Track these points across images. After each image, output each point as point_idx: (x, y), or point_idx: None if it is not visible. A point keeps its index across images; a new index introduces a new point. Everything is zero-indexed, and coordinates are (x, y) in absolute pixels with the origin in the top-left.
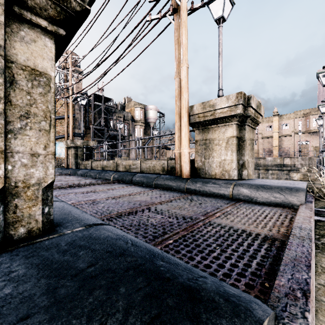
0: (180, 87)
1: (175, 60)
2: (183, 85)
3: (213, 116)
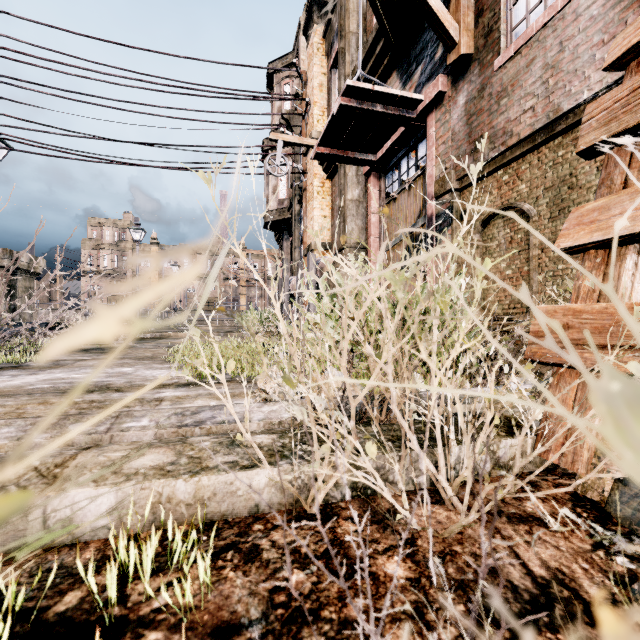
0: None
1: None
2: None
3: None
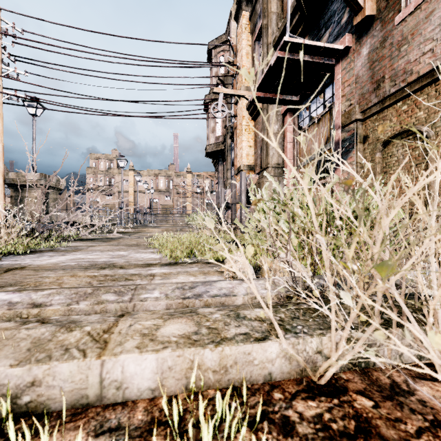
0: None
1: None
2: None
3: (25, 182)
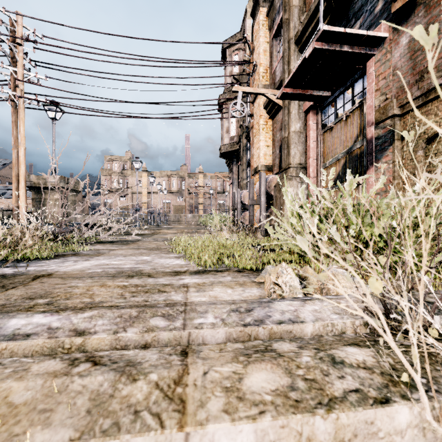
0: (17, 157)
1: (13, 136)
2: (21, 160)
3: (45, 185)
